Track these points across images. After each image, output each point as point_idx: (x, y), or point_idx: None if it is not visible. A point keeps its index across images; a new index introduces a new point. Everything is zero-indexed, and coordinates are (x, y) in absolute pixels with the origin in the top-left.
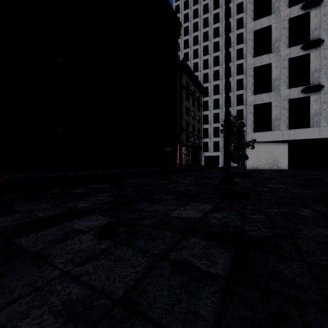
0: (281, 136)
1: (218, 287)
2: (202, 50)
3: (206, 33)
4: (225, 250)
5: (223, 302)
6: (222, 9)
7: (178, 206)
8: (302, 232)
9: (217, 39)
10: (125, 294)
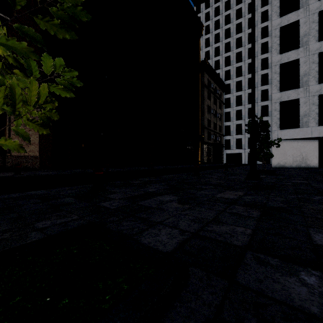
0: (310, 133)
1: (255, 219)
2: (223, 47)
3: (228, 30)
4: (256, 210)
5: (258, 222)
6: (245, 4)
7: (218, 192)
8: (307, 206)
9: (239, 34)
10: (213, 219)
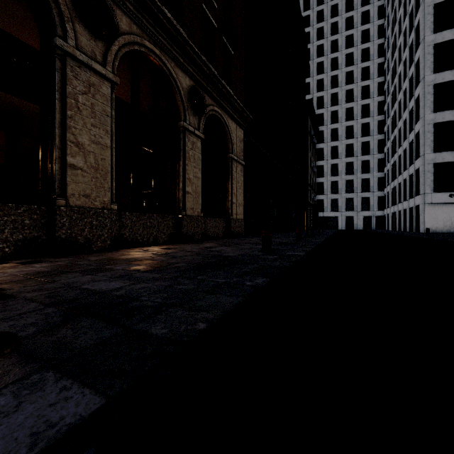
0: None
1: None
2: (315, 85)
3: (320, 64)
4: None
5: None
6: (342, 36)
7: None
8: None
9: (335, 72)
10: None
